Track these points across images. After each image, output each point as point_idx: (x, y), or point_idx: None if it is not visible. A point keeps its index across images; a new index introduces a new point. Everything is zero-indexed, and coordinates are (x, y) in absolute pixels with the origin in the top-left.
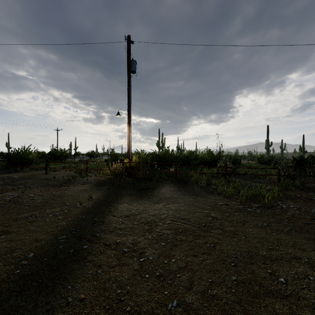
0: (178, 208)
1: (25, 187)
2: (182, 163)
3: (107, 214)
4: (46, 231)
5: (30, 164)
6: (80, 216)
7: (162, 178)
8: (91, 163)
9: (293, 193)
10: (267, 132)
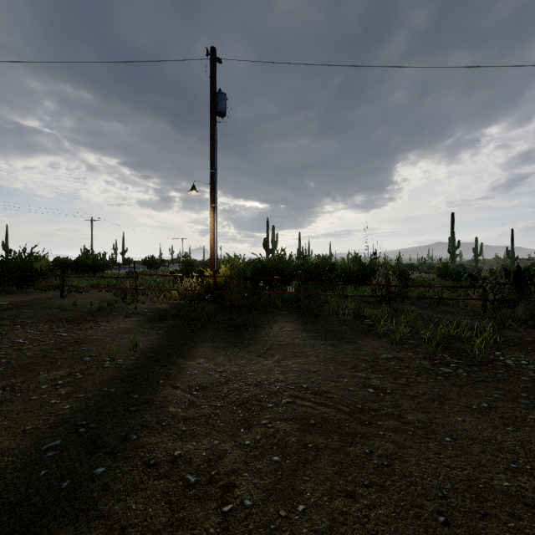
0: (306, 368)
1: (14, 323)
2: (308, 278)
3: (161, 384)
4: (22, 428)
5: (35, 280)
6: (106, 389)
7: (273, 305)
8: (147, 277)
9: (516, 333)
10: (451, 225)
